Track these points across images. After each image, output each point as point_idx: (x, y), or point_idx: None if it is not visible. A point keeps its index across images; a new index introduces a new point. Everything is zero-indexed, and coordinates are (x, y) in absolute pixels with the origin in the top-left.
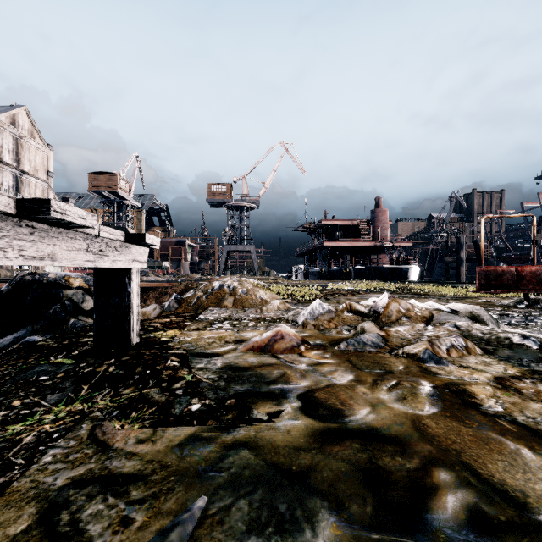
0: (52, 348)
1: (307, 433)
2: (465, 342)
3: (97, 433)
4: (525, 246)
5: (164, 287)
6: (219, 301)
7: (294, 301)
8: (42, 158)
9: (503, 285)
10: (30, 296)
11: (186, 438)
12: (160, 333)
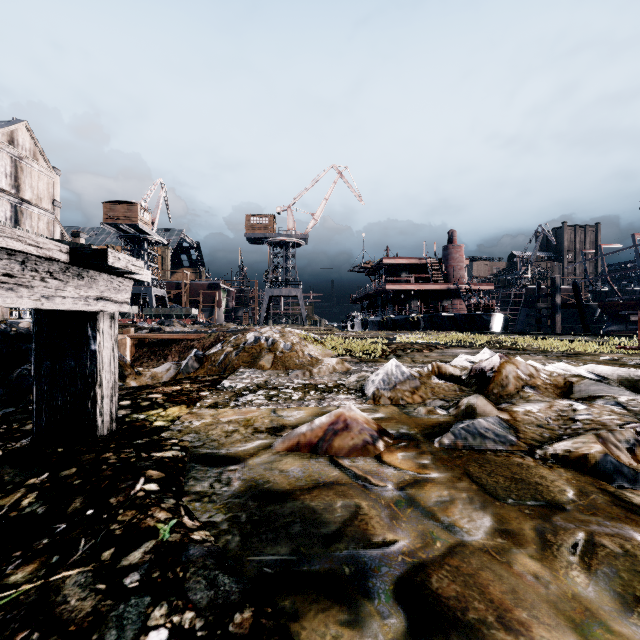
0: None
1: None
2: None
3: None
4: (628, 290)
5: (190, 339)
6: (254, 360)
7: (354, 360)
8: (47, 184)
9: None
10: None
11: None
12: (156, 412)
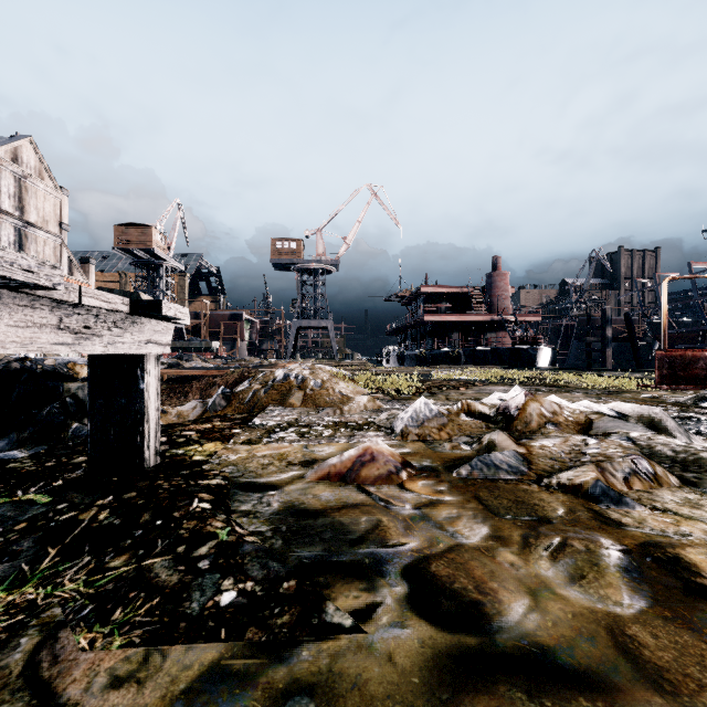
0: (27, 474)
1: (425, 660)
2: (652, 467)
3: (42, 659)
4: (689, 321)
5: (212, 376)
6: (283, 398)
7: (387, 397)
8: (54, 206)
9: (694, 378)
10: (17, 391)
11: (202, 673)
12: (193, 447)
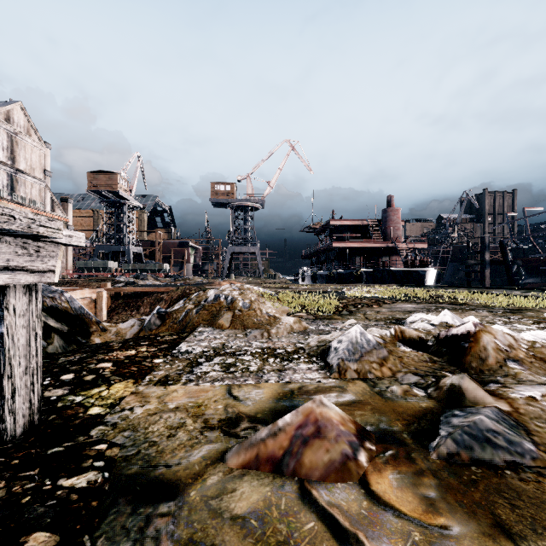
0: None
1: None
2: None
3: None
4: (543, 248)
5: (160, 292)
6: (213, 318)
7: (310, 317)
8: (39, 157)
9: None
10: None
11: None
12: (98, 391)
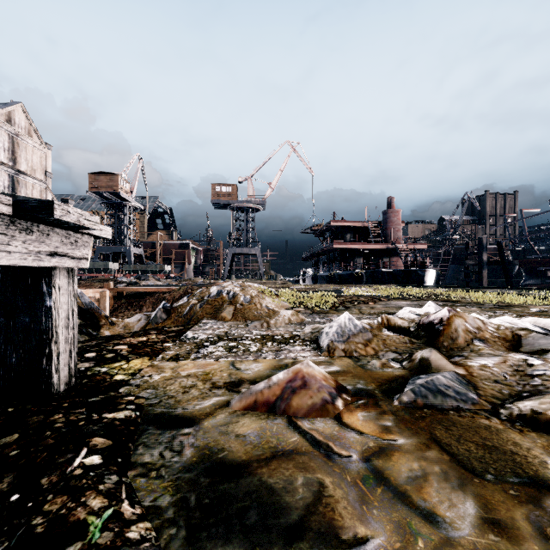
0: None
1: None
2: None
3: None
4: (544, 249)
5: (162, 292)
6: (216, 312)
7: (307, 311)
8: (40, 158)
9: None
10: None
11: None
12: (119, 364)
